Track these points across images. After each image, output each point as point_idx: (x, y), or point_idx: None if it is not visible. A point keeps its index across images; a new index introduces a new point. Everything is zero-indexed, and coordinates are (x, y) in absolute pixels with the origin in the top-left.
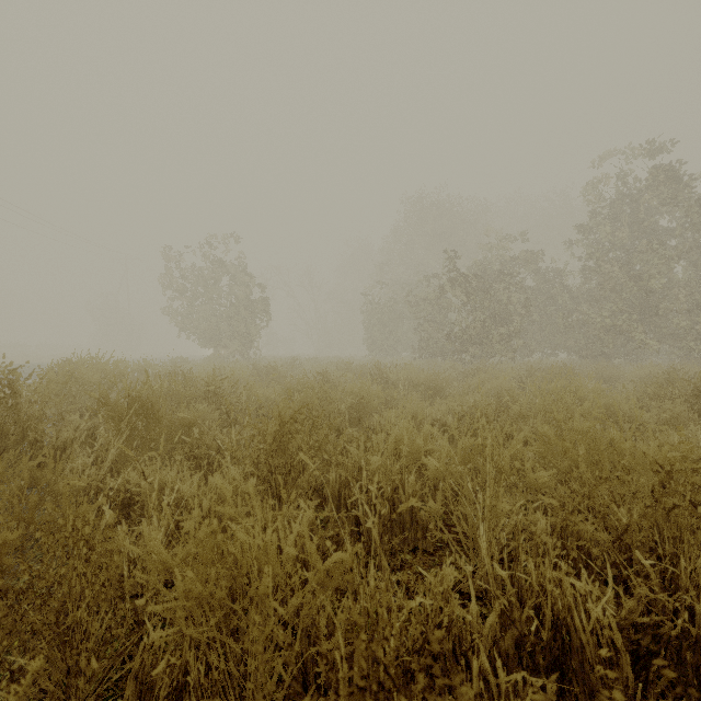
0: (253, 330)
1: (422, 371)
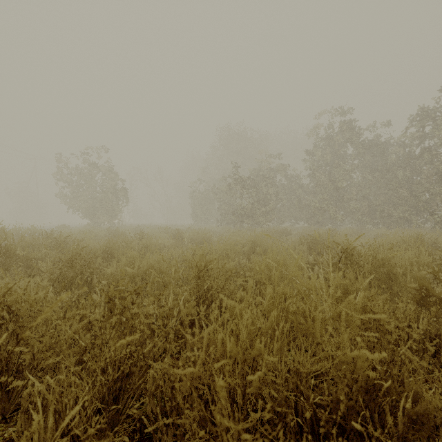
0: (117, 208)
1: (200, 232)
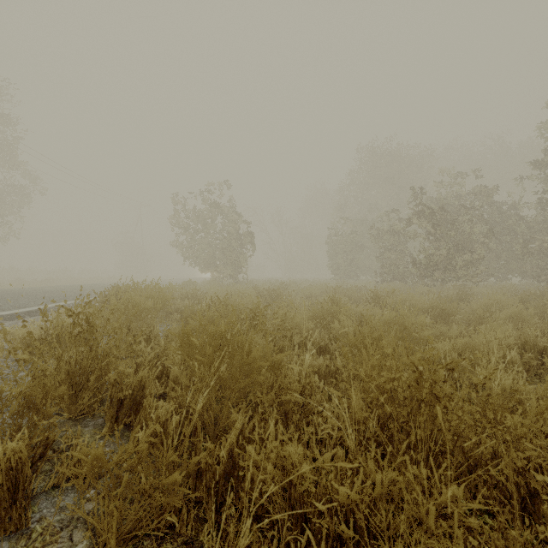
0: (242, 258)
1: (421, 296)
